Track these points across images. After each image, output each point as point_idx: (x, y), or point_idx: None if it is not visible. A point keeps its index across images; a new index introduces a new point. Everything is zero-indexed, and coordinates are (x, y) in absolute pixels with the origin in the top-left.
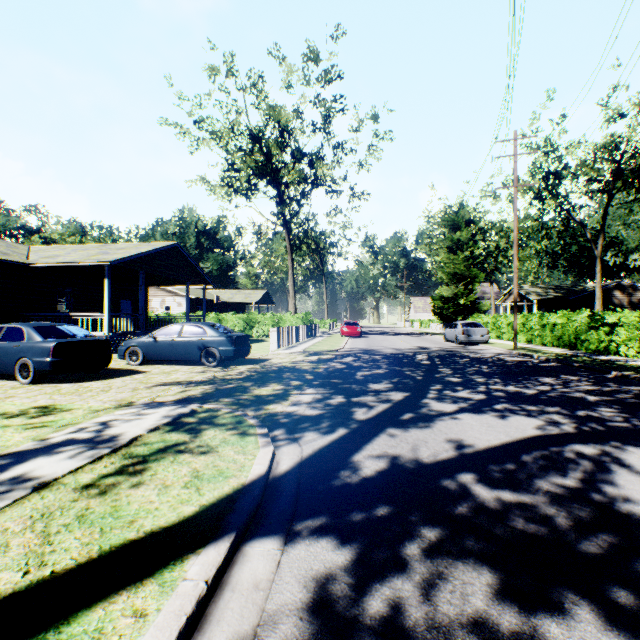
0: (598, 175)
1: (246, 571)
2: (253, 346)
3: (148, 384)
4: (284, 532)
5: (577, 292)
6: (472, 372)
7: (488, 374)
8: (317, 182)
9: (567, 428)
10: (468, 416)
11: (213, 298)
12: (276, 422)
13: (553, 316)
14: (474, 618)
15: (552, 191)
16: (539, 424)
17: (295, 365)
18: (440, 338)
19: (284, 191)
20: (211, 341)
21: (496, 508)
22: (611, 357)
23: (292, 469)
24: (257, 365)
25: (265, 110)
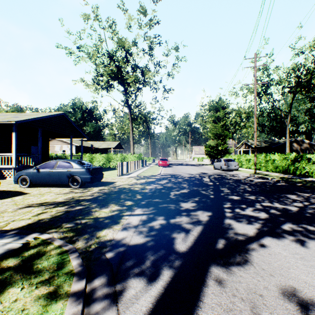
0: (289, 84)
1: None
2: (108, 172)
3: (18, 206)
4: None
5: (275, 143)
6: (242, 191)
7: (253, 192)
8: (145, 82)
9: None
10: (272, 242)
11: (90, 146)
12: (101, 259)
13: (273, 155)
14: None
15: (265, 92)
16: None
17: (130, 187)
18: (210, 167)
19: (127, 87)
20: (75, 172)
21: None
22: (311, 179)
23: None
24: (106, 187)
25: (116, 41)
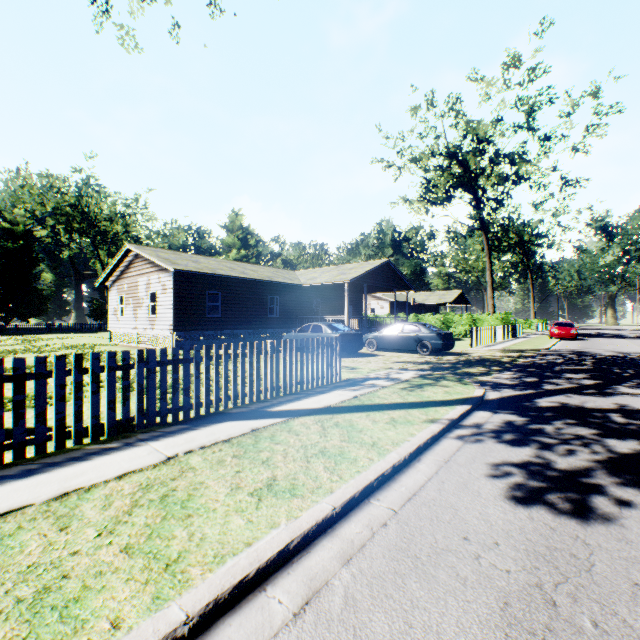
0: None
1: (478, 414)
2: None
3: (389, 361)
4: (493, 411)
5: None
6: None
7: None
8: (518, 181)
9: None
10: None
11: (409, 300)
12: (483, 383)
13: None
14: (575, 434)
15: None
16: None
17: (494, 358)
18: None
19: (481, 195)
20: (424, 336)
21: (621, 423)
22: None
23: (495, 398)
24: (460, 356)
25: (462, 127)
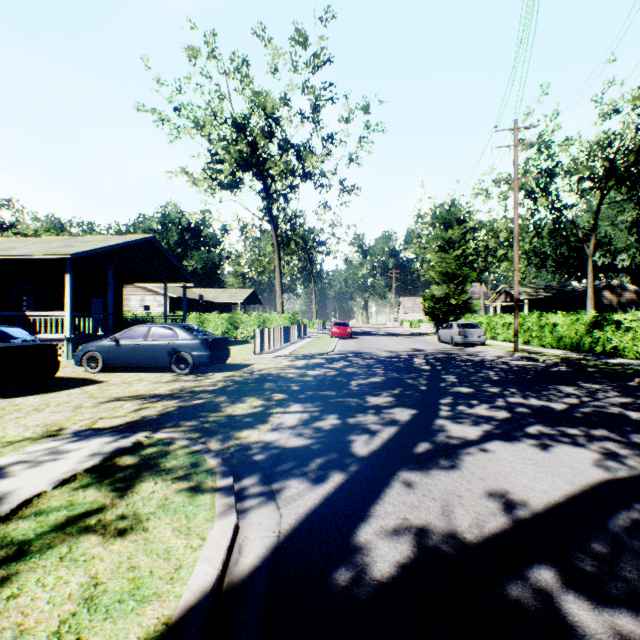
0: (591, 173)
1: None
2: (236, 348)
3: (98, 399)
4: None
5: (567, 292)
6: (480, 380)
7: (499, 382)
8: (305, 175)
9: (637, 466)
10: (500, 446)
11: (197, 297)
12: (248, 461)
13: (553, 316)
14: None
15: (544, 189)
16: (597, 459)
17: (280, 372)
18: (433, 339)
19: (271, 184)
20: (183, 345)
21: None
22: (621, 360)
23: (262, 564)
24: (236, 372)
25: (250, 97)
